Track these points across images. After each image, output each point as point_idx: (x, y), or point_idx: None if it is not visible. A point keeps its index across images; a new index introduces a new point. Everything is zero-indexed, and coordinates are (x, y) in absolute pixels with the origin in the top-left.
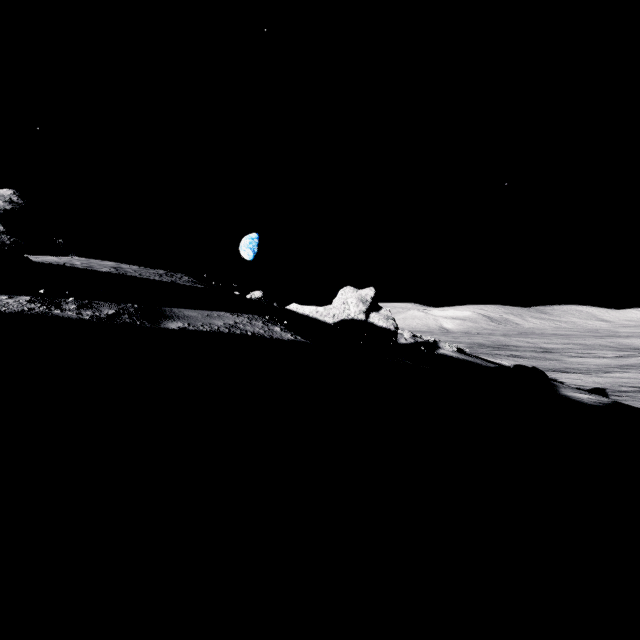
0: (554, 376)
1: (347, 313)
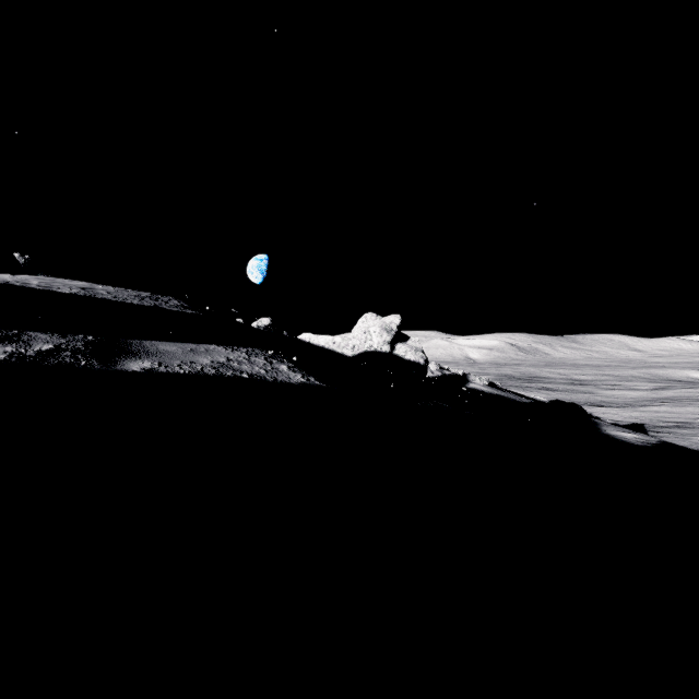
0: (589, 410)
1: (369, 344)
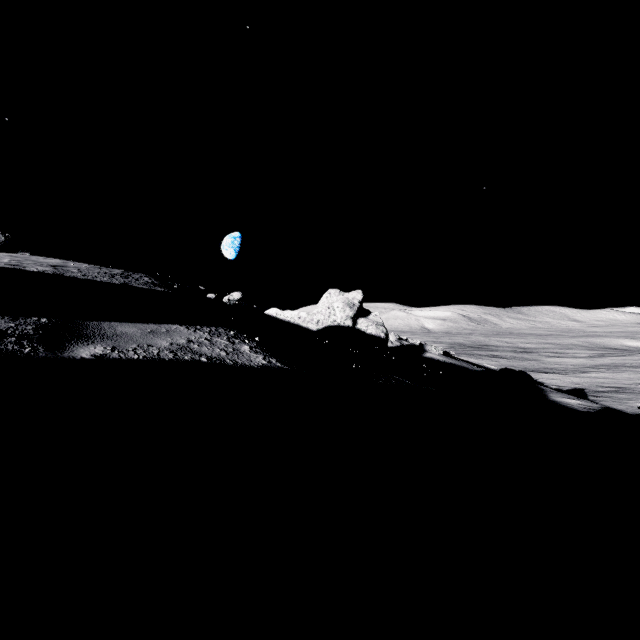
0: (534, 376)
1: (333, 319)
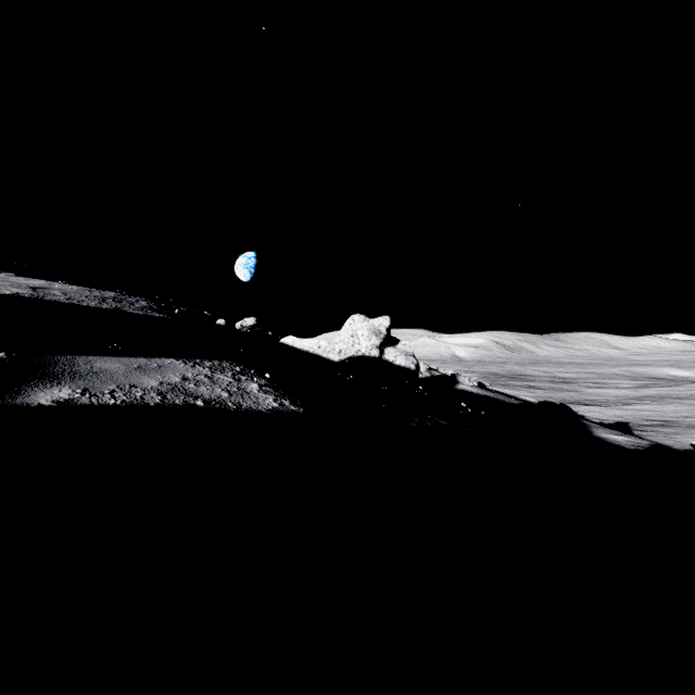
0: (574, 409)
1: (357, 348)
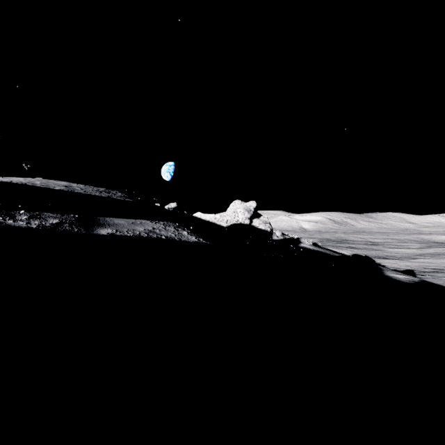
0: (378, 261)
1: (236, 219)
